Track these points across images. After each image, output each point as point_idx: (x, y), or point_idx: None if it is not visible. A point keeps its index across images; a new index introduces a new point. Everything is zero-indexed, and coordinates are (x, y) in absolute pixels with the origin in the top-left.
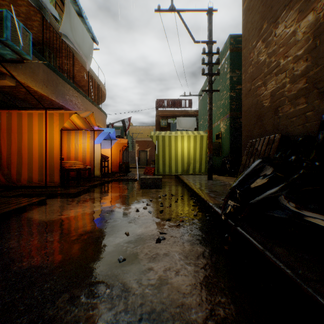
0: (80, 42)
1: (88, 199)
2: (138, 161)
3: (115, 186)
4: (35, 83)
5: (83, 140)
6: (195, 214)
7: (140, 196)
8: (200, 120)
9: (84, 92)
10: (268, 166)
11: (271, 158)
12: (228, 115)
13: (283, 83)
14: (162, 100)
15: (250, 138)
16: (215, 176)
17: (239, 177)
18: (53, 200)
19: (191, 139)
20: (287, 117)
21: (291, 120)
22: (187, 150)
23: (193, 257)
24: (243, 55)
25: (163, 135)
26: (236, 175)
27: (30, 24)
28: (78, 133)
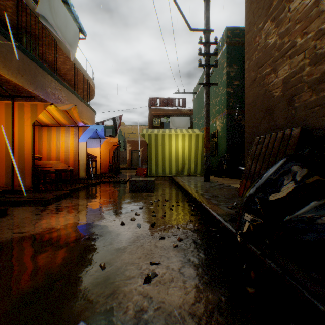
0: (62, 27)
1: (65, 207)
2: (130, 161)
3: (101, 189)
4: (7, 70)
5: (66, 138)
6: (196, 229)
7: (129, 202)
8: (195, 119)
9: (71, 87)
10: (303, 166)
11: (305, 156)
12: (225, 112)
13: (301, 66)
14: (155, 98)
15: (255, 135)
16: (211, 177)
17: (257, 181)
18: (19, 209)
19: (185, 138)
20: (307, 107)
21: (312, 110)
22: (182, 150)
23: (203, 317)
24: (246, 41)
25: (156, 133)
26: (234, 177)
27: (2, 4)
28: (60, 129)
